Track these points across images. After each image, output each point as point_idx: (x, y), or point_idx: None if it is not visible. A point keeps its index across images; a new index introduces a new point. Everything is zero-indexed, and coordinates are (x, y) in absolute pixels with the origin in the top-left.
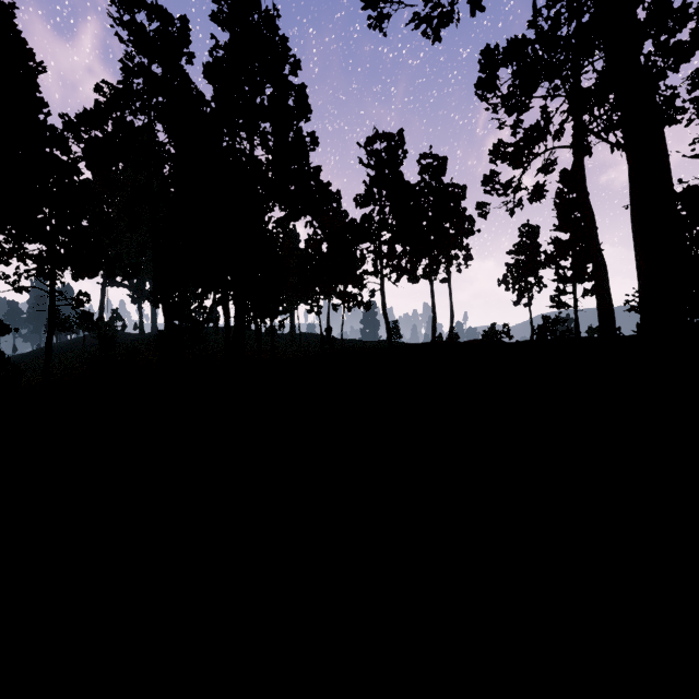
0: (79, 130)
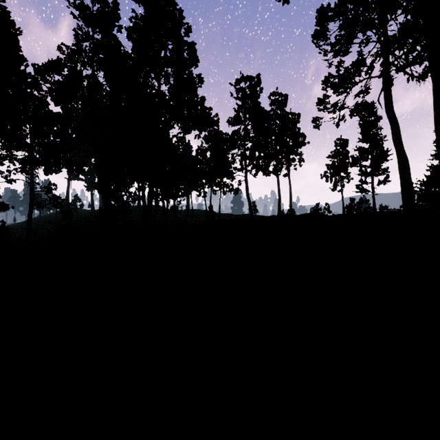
0: (44, 74)
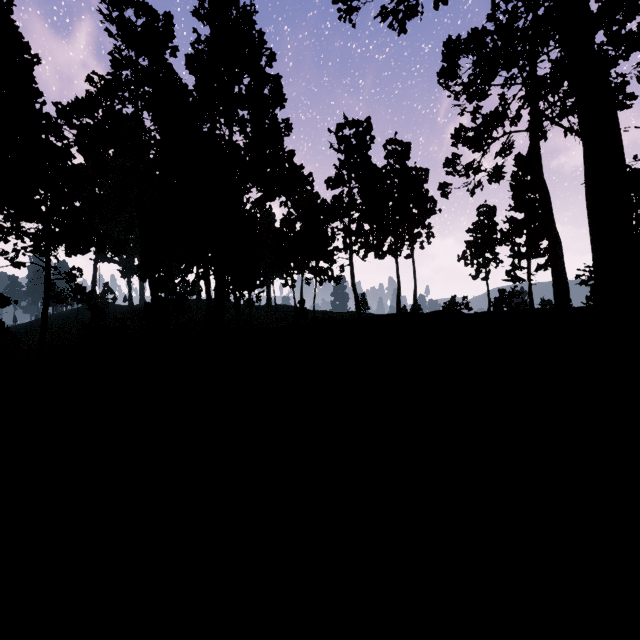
0: (71, 117)
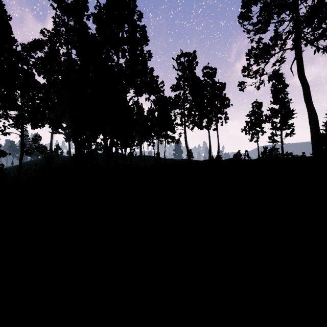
0: (29, 51)
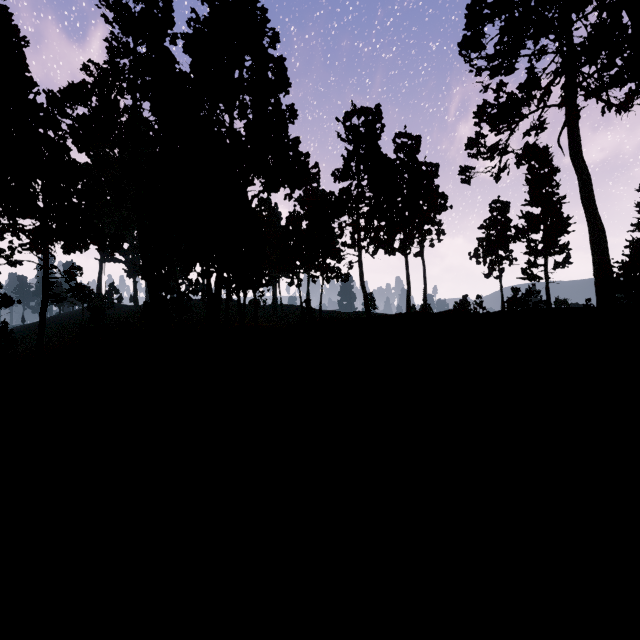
0: (62, 105)
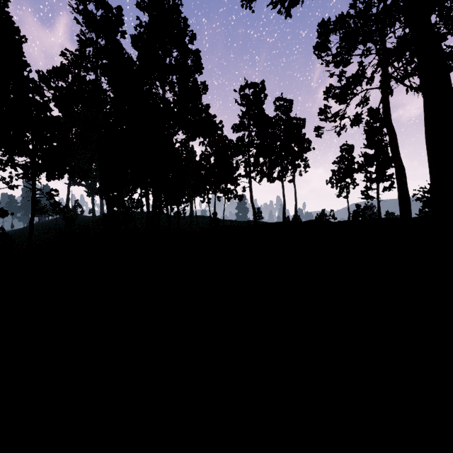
0: (49, 81)
